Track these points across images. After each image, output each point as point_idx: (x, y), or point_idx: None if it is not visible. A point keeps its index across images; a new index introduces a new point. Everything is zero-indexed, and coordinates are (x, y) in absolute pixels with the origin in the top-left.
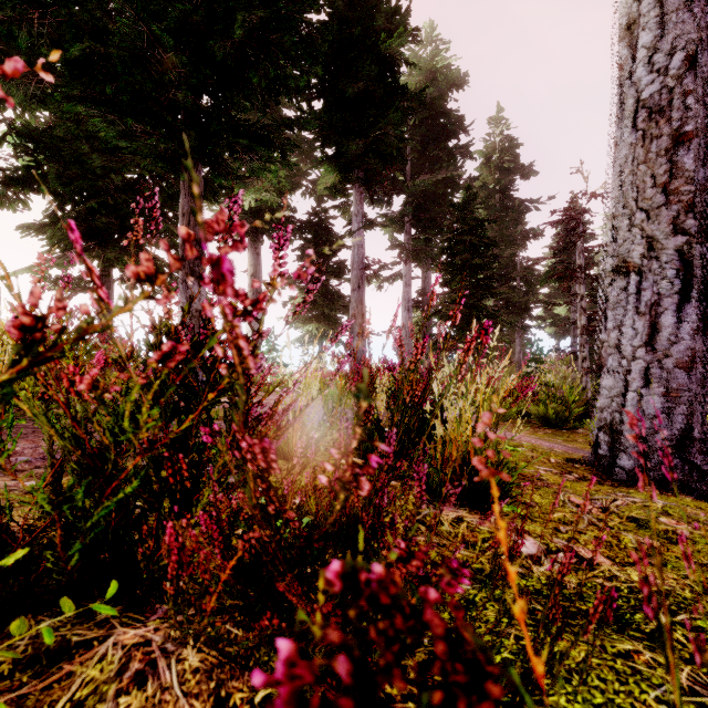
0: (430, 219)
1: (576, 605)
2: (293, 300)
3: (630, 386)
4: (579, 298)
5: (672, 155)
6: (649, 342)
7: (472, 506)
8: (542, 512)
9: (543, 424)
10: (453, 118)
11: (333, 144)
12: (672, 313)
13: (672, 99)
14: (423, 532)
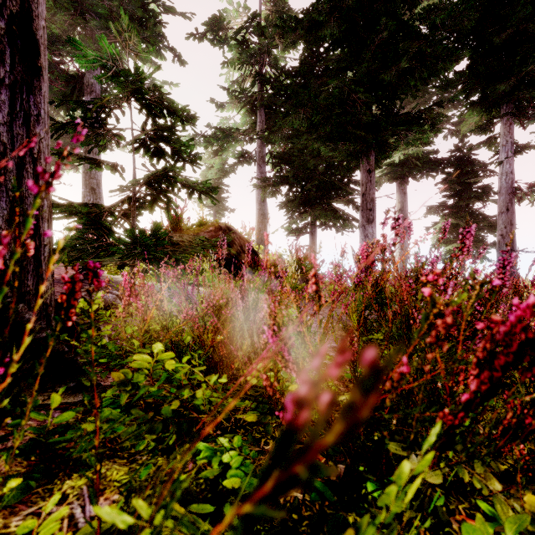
0: None
1: None
2: (435, 225)
3: None
4: None
5: None
6: None
7: None
8: None
9: None
10: None
11: (478, 91)
12: None
13: None
14: None
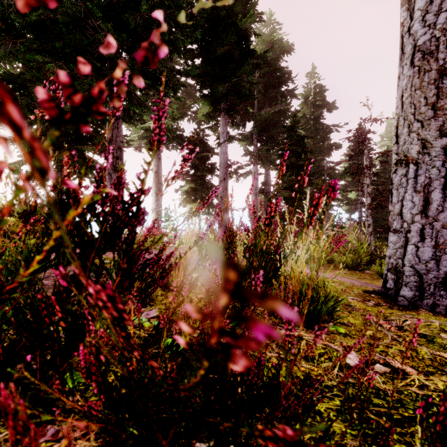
0: (270, 137)
1: (400, 412)
2: (182, 188)
3: (409, 241)
4: (365, 186)
5: (439, 82)
6: (423, 211)
7: (308, 327)
8: (357, 331)
9: (343, 267)
10: (284, 73)
11: (207, 87)
12: (439, 191)
13: (439, 44)
14: (273, 349)
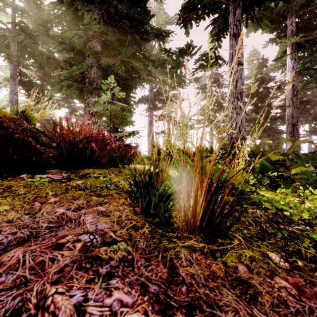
0: None
1: None
2: None
3: None
4: None
5: None
6: None
7: None
8: None
9: None
10: None
11: None
12: None
13: None
14: None
